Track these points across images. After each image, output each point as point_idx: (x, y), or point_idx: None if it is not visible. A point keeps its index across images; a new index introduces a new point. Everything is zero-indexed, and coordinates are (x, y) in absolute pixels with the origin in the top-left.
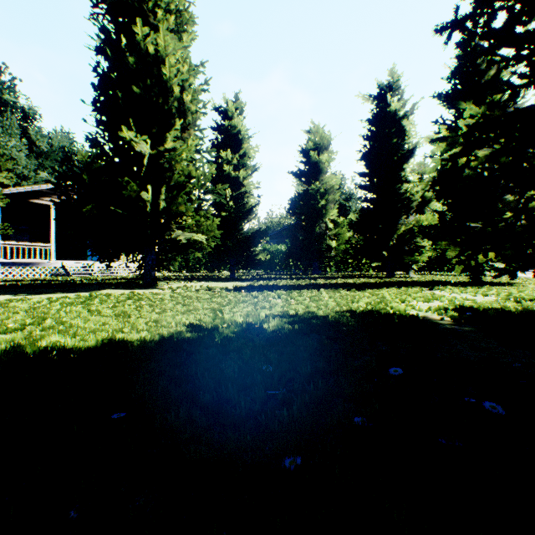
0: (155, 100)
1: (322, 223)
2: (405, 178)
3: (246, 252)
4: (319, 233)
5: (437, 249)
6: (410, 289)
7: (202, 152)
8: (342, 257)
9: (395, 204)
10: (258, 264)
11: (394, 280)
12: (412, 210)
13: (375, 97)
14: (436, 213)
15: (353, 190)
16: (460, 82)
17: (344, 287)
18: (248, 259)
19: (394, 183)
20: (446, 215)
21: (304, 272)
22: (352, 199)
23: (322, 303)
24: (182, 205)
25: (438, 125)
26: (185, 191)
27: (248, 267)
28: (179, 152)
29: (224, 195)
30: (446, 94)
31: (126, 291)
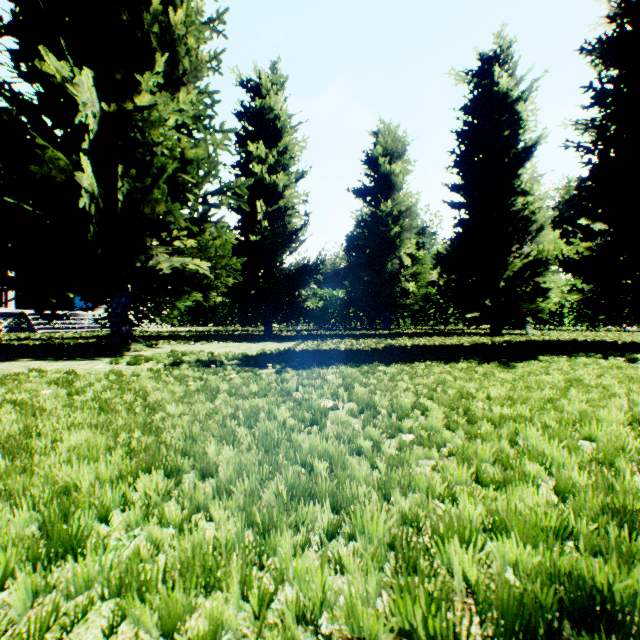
0: (119, 19)
1: (394, 259)
2: (519, 189)
3: (287, 296)
4: (390, 273)
5: (584, 291)
6: (600, 362)
7: (213, 131)
8: (420, 306)
9: (506, 227)
10: (306, 315)
11: (516, 339)
12: (529, 236)
13: (475, 74)
14: (583, 234)
15: (426, 222)
16: (633, 17)
17: (457, 355)
18: (291, 307)
19: (505, 197)
20: (604, 236)
21: (369, 325)
22: (426, 234)
23: (502, 435)
24: (161, 202)
25: (594, 90)
26: (165, 175)
27: (291, 318)
28: (156, 107)
29: (254, 210)
30: (608, 40)
31: (44, 364)
